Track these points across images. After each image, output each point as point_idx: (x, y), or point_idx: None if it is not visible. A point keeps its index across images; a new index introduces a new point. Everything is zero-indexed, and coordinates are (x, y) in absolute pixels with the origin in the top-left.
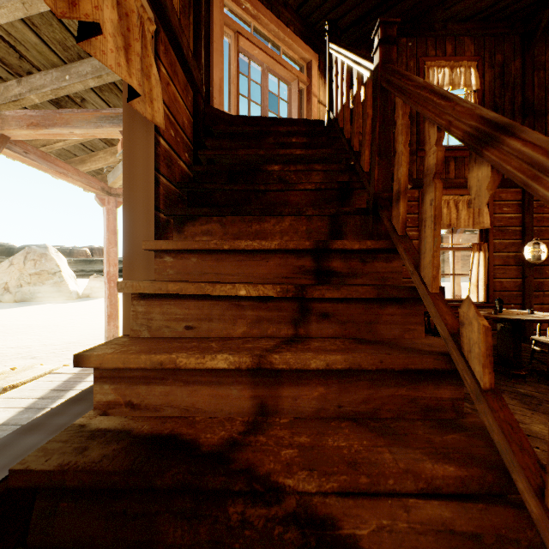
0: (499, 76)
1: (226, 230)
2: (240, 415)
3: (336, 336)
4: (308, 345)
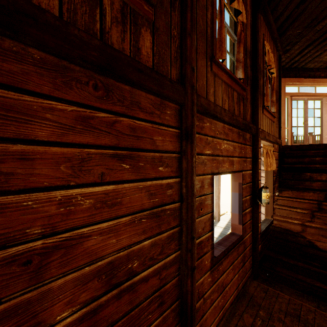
0: None
1: (293, 193)
2: (299, 230)
3: (321, 222)
4: (313, 222)
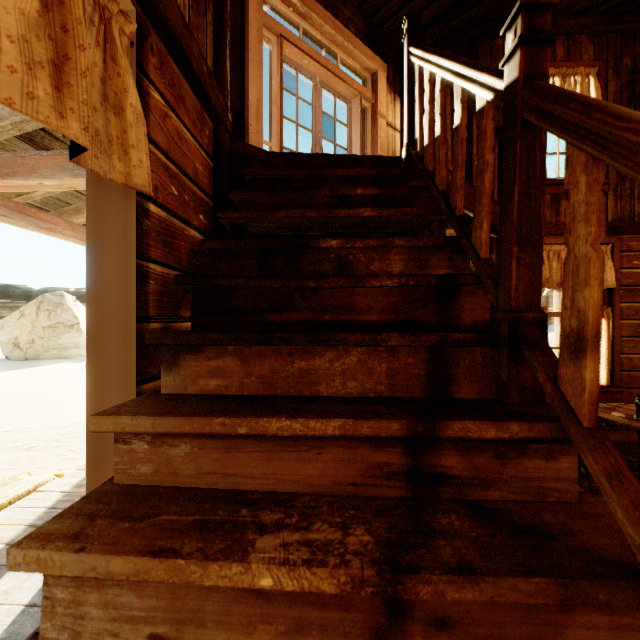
0: (628, 86)
1: (249, 368)
2: None
3: None
4: None
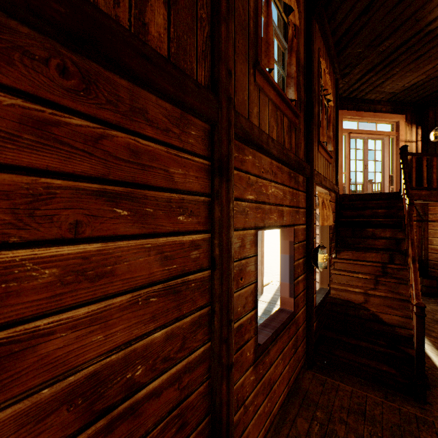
0: None
1: (353, 255)
2: (361, 301)
3: (386, 289)
4: (377, 290)
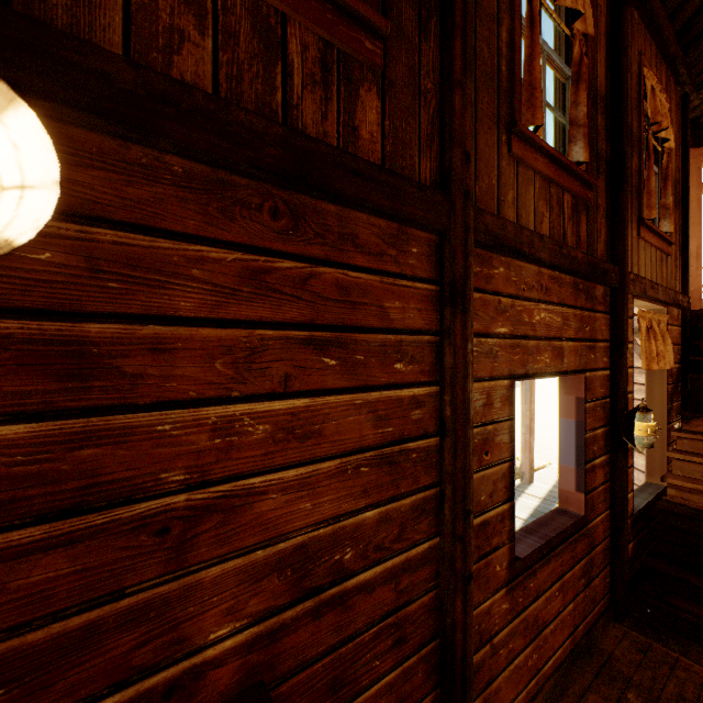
0: None
1: None
2: None
3: None
4: None
